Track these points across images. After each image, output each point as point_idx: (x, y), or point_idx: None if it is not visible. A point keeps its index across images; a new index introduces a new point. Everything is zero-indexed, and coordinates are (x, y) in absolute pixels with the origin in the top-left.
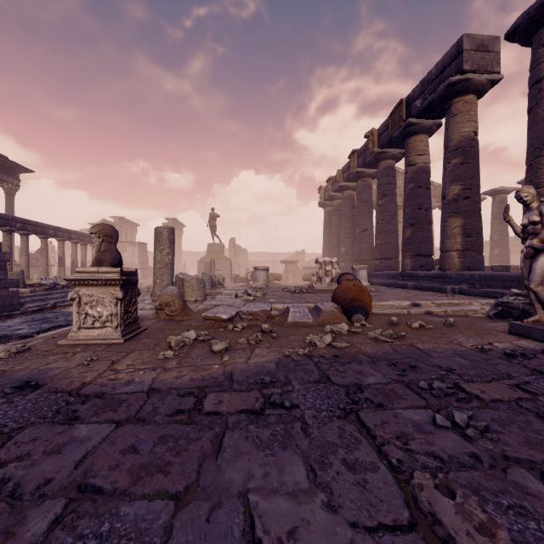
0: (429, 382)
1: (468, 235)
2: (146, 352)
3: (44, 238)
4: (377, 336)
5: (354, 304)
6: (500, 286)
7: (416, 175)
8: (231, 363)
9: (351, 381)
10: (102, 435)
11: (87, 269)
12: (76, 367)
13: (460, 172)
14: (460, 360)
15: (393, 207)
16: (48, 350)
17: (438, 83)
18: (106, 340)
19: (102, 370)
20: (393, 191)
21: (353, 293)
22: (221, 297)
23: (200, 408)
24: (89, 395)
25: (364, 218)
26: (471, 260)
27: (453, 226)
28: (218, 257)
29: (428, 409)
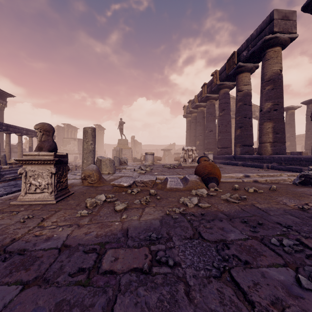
0: (277, 238)
1: (276, 132)
2: (69, 211)
3: (20, 135)
4: (228, 198)
5: (209, 176)
6: (298, 164)
7: (243, 97)
8: (128, 220)
9: (217, 237)
10: (5, 301)
11: (31, 153)
12: (14, 224)
13: (271, 94)
14: (291, 218)
15: (228, 117)
16: (1, 209)
17: (257, 40)
18: (44, 201)
19: (32, 226)
20: (229, 107)
21: (208, 169)
22: (125, 171)
23: (98, 266)
24: (13, 252)
25: (210, 124)
26: (278, 148)
27: (267, 127)
28: (124, 147)
29: (288, 267)
